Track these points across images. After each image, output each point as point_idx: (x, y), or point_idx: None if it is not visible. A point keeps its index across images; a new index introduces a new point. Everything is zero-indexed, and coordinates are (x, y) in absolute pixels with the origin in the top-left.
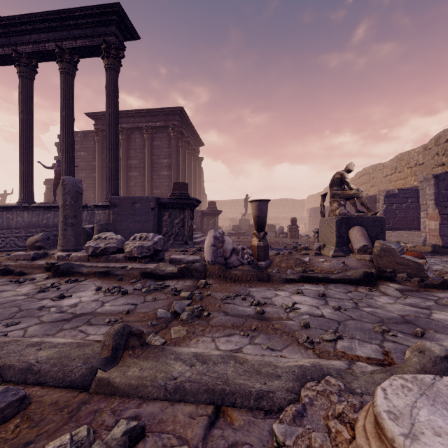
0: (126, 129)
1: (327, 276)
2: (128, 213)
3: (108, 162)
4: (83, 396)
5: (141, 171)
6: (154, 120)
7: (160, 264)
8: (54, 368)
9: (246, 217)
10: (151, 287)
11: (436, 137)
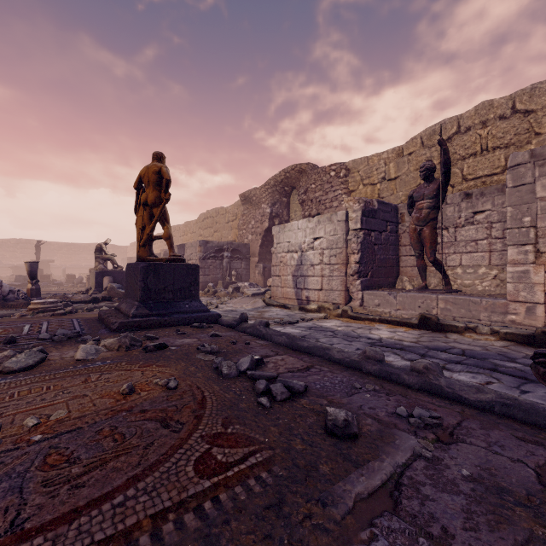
0: None
1: (73, 301)
2: None
3: None
4: None
5: None
6: None
7: None
8: None
9: (42, 265)
10: None
11: (199, 217)
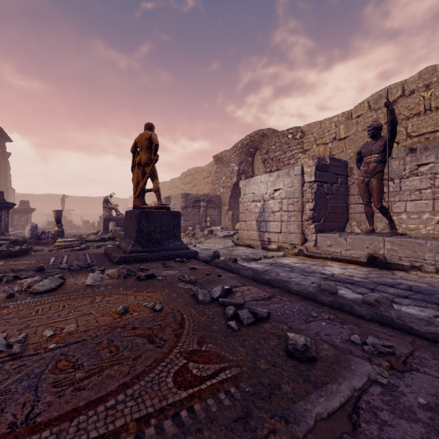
0: None
1: (87, 240)
2: None
3: None
4: None
5: None
6: None
7: None
8: None
9: (66, 213)
10: None
11: (182, 175)
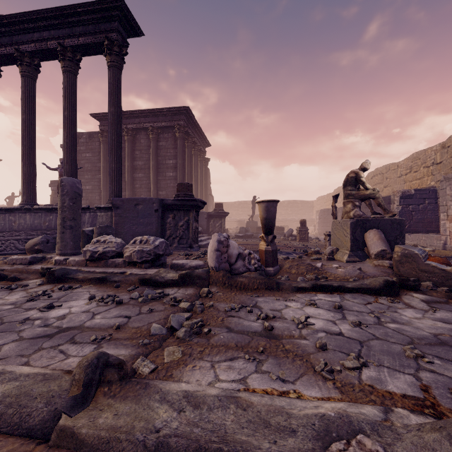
0: (131, 129)
1: (342, 285)
2: (131, 215)
3: (111, 162)
4: (40, 451)
5: (146, 173)
6: (159, 120)
7: (161, 269)
8: (9, 410)
9: (254, 219)
10: (148, 296)
11: None
